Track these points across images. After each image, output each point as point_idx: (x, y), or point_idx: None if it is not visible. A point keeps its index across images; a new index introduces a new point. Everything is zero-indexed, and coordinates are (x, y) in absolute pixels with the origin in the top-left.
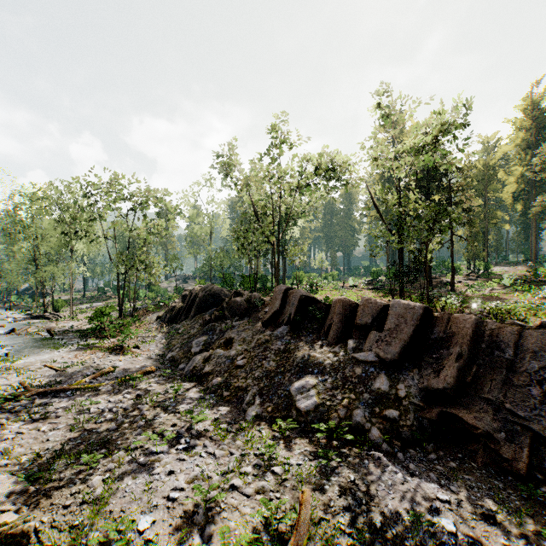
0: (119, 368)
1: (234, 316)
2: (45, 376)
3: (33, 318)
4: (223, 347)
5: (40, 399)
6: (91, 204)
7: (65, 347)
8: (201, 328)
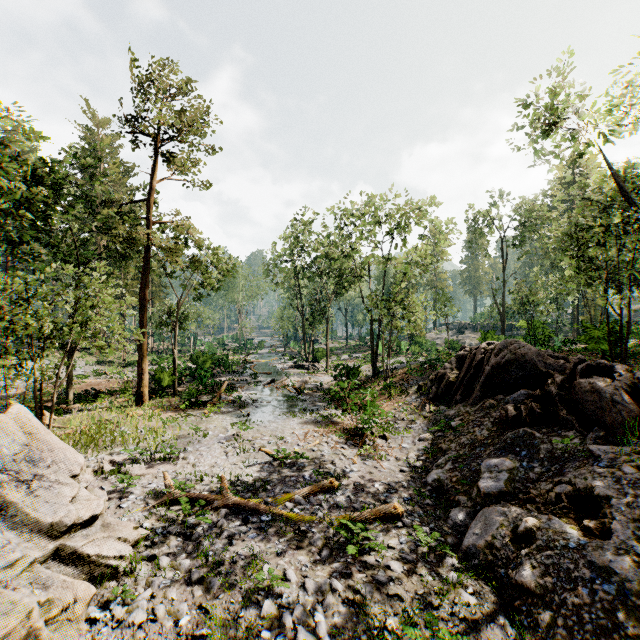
0: (347, 481)
1: (586, 425)
2: (259, 465)
3: (296, 367)
4: (566, 510)
5: (228, 519)
6: (342, 235)
7: (302, 415)
8: (497, 429)
